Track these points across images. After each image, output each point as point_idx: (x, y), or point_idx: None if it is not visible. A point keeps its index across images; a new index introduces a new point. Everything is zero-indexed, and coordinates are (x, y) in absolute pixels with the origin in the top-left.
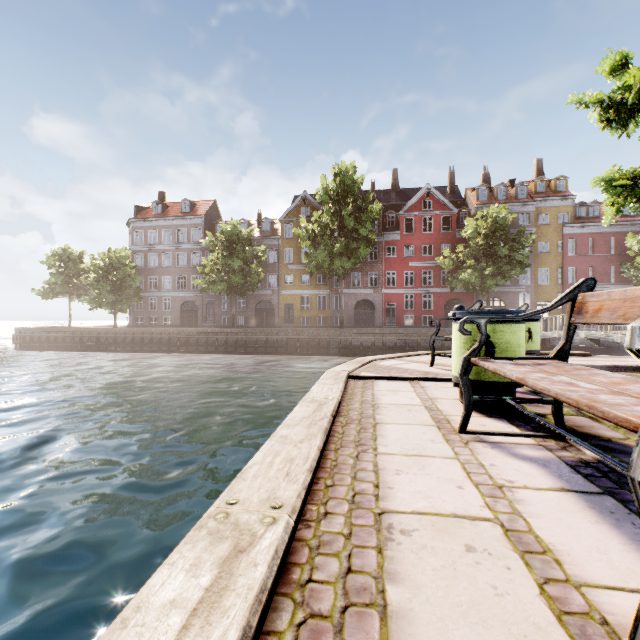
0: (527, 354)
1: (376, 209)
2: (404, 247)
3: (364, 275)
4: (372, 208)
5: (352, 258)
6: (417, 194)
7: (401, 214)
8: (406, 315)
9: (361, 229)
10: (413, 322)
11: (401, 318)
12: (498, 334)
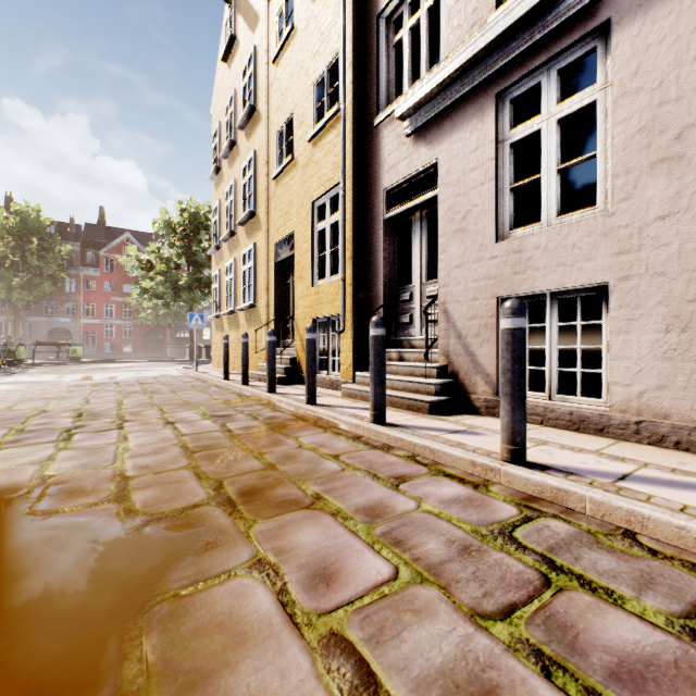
0: (76, 358)
1: (66, 251)
2: (105, 283)
3: (60, 304)
4: (61, 250)
5: (35, 292)
6: (118, 239)
7: (102, 254)
8: (107, 343)
9: (46, 268)
10: (114, 349)
11: (102, 345)
12: (12, 348)
